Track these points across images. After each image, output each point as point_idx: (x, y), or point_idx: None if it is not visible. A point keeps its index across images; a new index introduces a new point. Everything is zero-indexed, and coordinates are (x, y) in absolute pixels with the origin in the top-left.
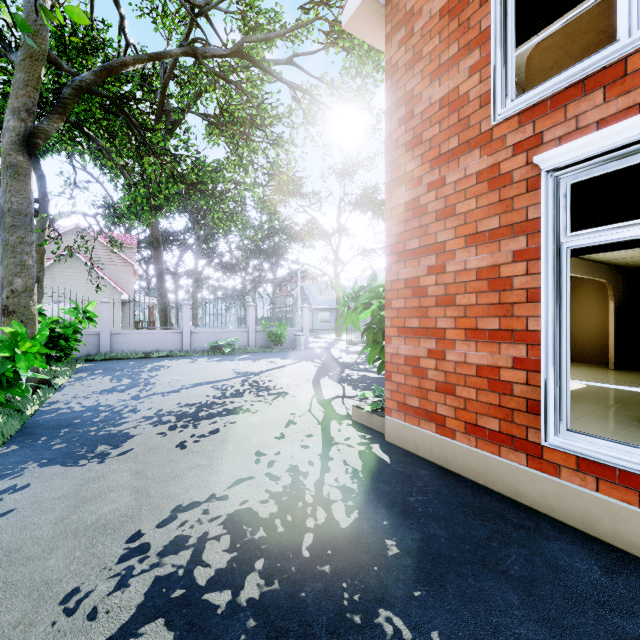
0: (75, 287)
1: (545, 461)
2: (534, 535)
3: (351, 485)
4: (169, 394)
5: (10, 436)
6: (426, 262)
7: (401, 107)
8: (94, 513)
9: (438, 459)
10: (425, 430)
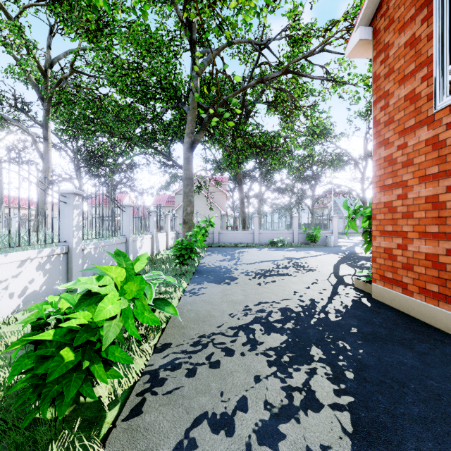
0: (200, 208)
1: None
2: (445, 344)
3: (341, 309)
4: (250, 264)
5: (193, 273)
6: (396, 192)
7: (381, 100)
8: (231, 298)
9: (403, 309)
10: (395, 291)
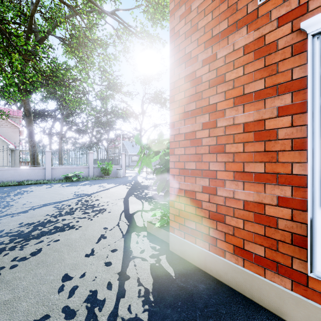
0: None
1: (311, 289)
2: None
3: (142, 315)
4: (18, 215)
5: None
6: (201, 120)
7: (182, 6)
8: None
9: (211, 271)
10: (200, 247)
